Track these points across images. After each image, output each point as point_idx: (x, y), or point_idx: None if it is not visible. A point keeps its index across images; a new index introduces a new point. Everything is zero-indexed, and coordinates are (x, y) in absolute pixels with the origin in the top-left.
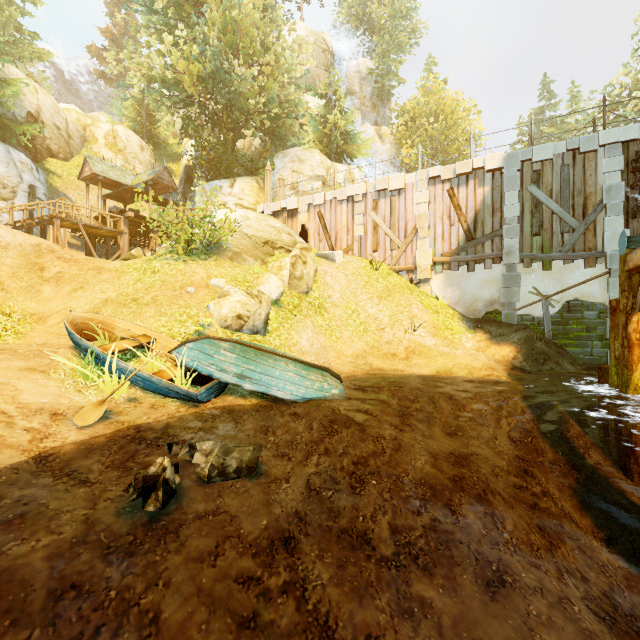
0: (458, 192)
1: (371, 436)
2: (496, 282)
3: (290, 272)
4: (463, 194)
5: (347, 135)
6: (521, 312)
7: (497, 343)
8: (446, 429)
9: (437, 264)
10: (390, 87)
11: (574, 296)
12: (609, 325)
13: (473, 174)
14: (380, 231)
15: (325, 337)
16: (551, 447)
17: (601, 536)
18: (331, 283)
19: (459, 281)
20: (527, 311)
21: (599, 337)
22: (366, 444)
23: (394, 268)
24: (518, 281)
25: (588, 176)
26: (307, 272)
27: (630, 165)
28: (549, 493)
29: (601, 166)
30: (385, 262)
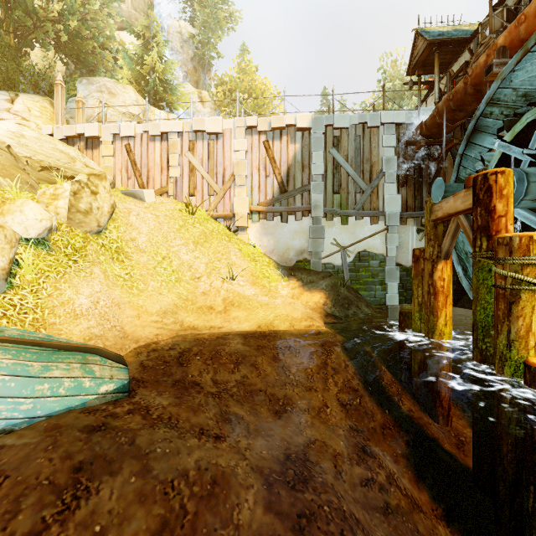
0: (273, 145)
1: (161, 481)
2: (305, 233)
3: (70, 203)
4: (277, 148)
5: (167, 83)
6: (325, 261)
7: (309, 290)
8: (273, 405)
9: (254, 213)
10: (210, 57)
11: (363, 248)
12: (412, 273)
13: (286, 130)
14: (197, 174)
15: (122, 290)
16: (378, 406)
17: (440, 513)
18: (136, 224)
19: (274, 231)
20: (329, 260)
21: (380, 282)
22: (148, 507)
23: (212, 214)
24: (323, 233)
25: (373, 148)
26: (98, 205)
27: (400, 143)
28: (391, 475)
29: (382, 141)
30: (203, 207)
